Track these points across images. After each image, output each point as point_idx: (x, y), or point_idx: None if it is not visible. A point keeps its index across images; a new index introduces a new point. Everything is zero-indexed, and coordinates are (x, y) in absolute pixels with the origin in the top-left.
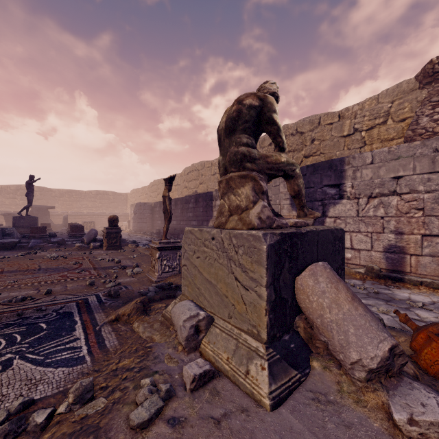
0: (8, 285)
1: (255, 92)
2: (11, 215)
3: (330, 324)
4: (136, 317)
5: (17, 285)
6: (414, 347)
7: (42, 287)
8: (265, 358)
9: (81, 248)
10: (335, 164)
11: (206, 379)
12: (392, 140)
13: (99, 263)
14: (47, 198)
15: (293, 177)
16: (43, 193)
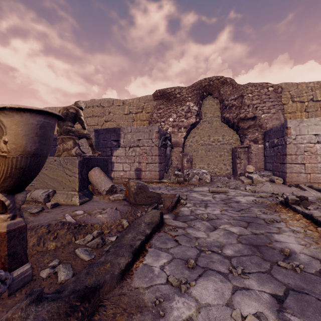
0: None
1: (74, 107)
2: None
3: (98, 183)
4: None
5: None
6: (126, 192)
7: None
8: (77, 195)
9: None
10: (117, 130)
11: (56, 206)
12: (144, 121)
13: None
14: None
15: (89, 138)
16: None
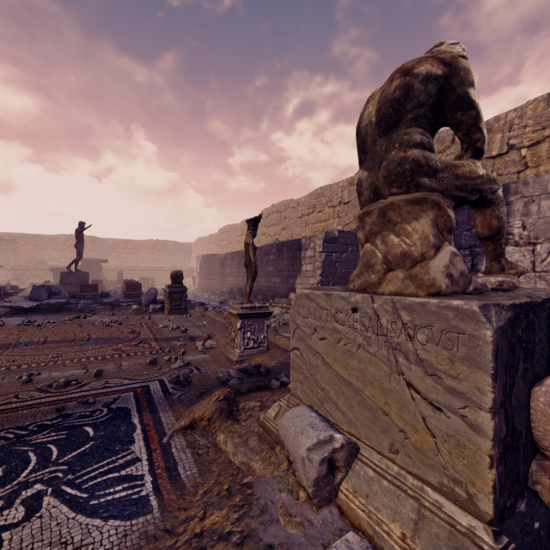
0: (50, 361)
1: (432, 54)
2: (59, 269)
3: None
4: (220, 424)
5: (61, 361)
6: None
7: (91, 364)
8: None
9: (138, 311)
10: None
11: None
12: None
13: (161, 332)
14: (100, 250)
15: (492, 203)
16: (95, 243)
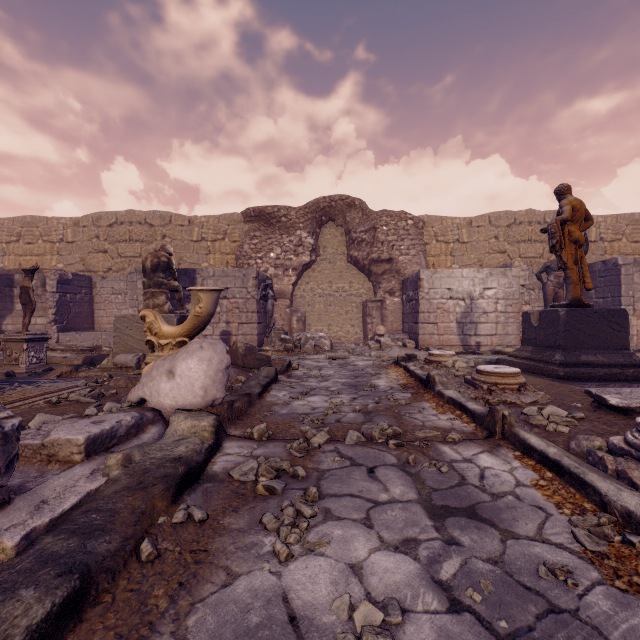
0: None
1: (165, 254)
2: None
3: None
4: (75, 374)
5: None
6: None
7: None
8: None
9: None
10: (190, 272)
11: None
12: (228, 255)
13: None
14: None
15: (180, 292)
16: None
